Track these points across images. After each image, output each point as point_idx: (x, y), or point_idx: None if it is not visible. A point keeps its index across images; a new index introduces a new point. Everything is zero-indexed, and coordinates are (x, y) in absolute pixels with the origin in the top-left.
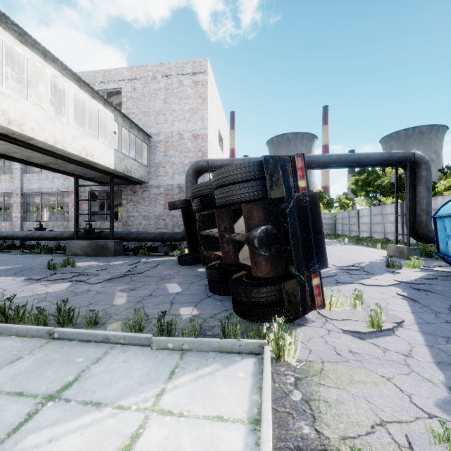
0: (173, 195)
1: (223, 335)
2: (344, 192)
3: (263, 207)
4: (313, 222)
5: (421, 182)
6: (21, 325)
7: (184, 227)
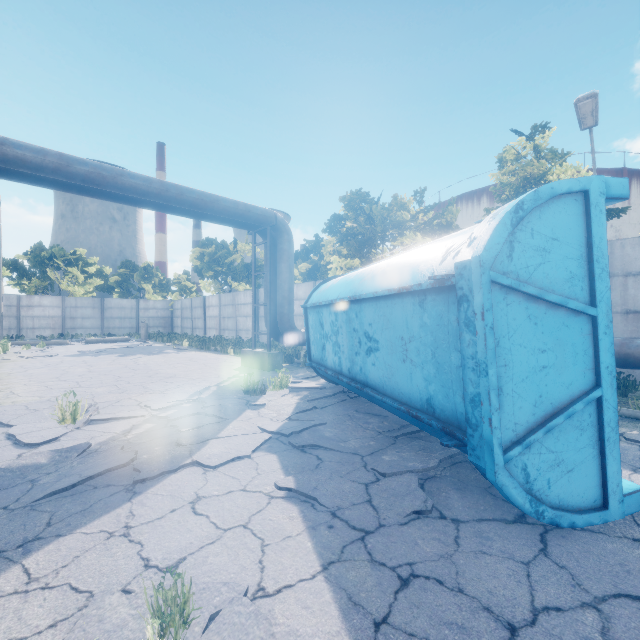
0: None
1: None
2: (186, 271)
3: None
4: None
5: (283, 258)
6: None
7: None
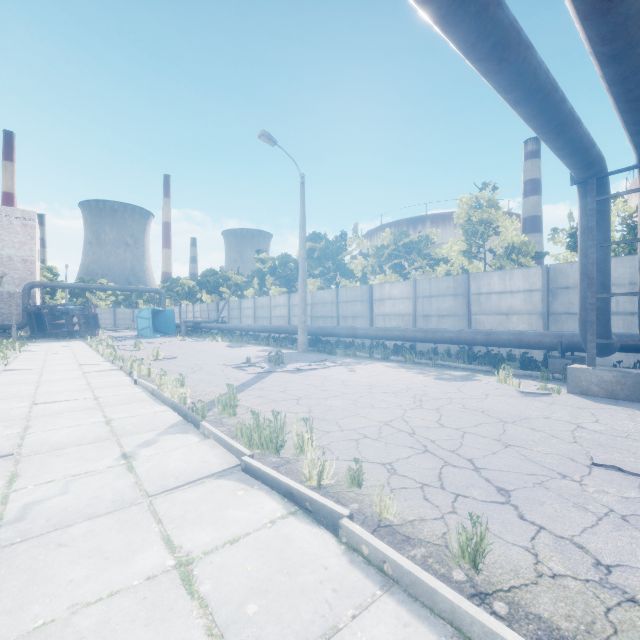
0: (3, 299)
1: (75, 339)
2: None
3: (84, 316)
4: (96, 319)
5: (162, 302)
6: (21, 341)
7: (34, 321)
